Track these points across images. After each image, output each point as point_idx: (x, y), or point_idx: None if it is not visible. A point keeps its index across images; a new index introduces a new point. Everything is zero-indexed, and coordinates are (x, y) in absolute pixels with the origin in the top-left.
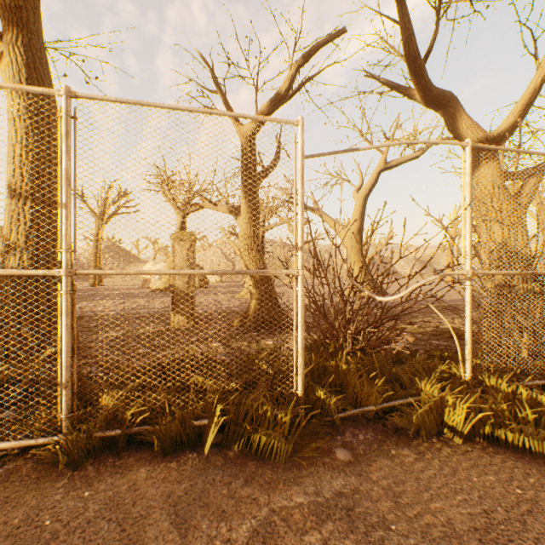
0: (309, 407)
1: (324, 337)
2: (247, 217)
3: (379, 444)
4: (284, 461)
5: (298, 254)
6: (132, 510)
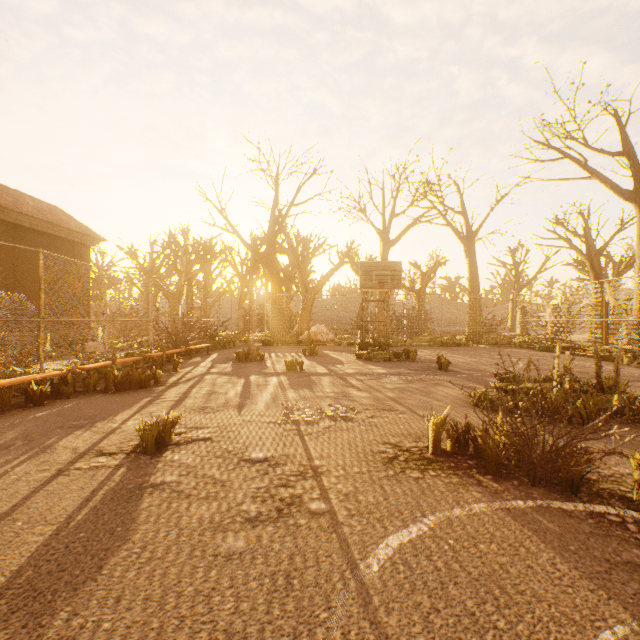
0: None
1: None
2: None
3: None
4: (631, 366)
5: None
6: None
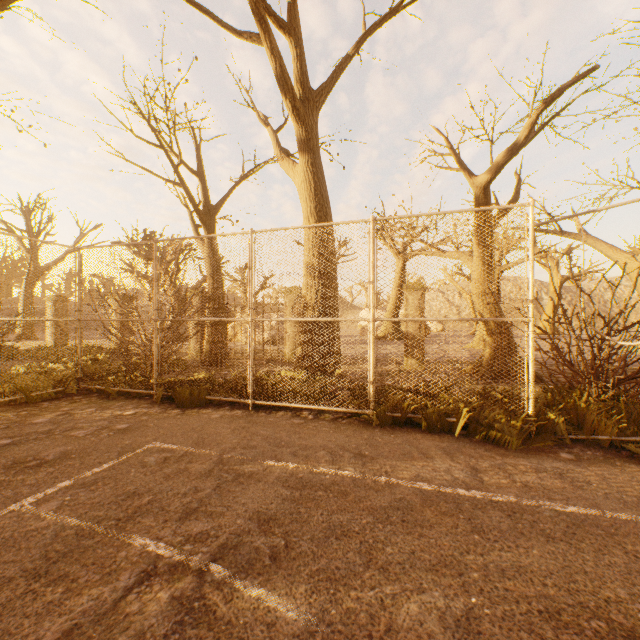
0: (540, 427)
1: (569, 386)
2: (480, 264)
3: (605, 458)
4: (514, 448)
5: (529, 305)
6: (419, 445)
